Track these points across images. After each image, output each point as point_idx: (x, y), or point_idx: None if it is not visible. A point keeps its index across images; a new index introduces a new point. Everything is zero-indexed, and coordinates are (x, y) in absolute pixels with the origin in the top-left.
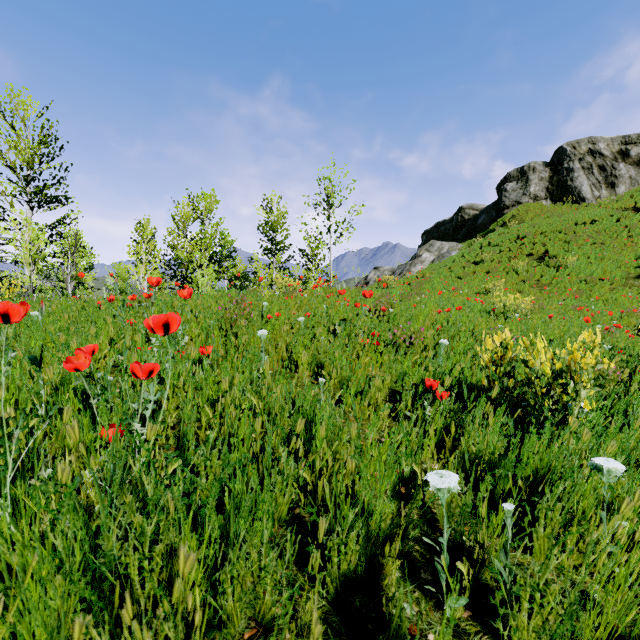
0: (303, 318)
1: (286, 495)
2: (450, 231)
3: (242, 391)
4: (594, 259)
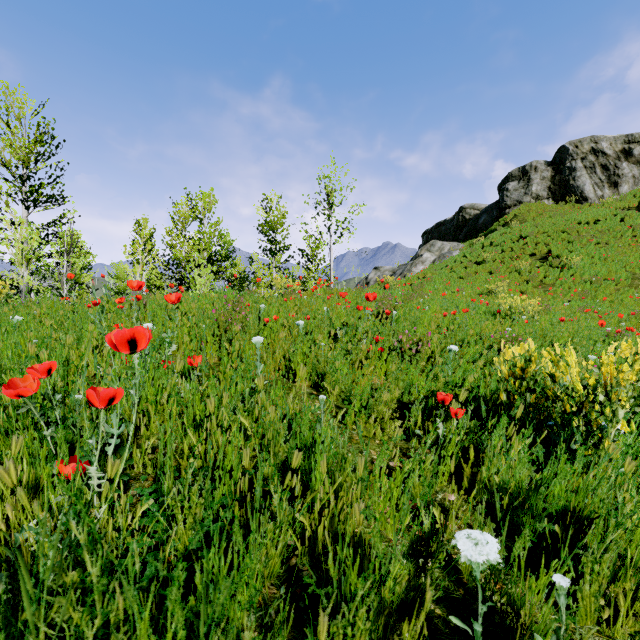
0: (302, 322)
1: (279, 548)
2: (451, 231)
3: (233, 407)
4: (598, 259)
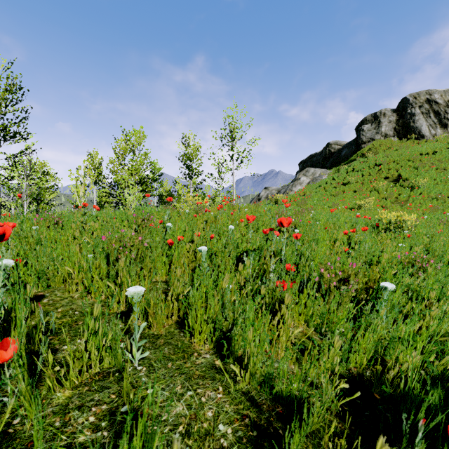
0: (205, 249)
1: None
2: (320, 161)
3: None
4: (439, 181)
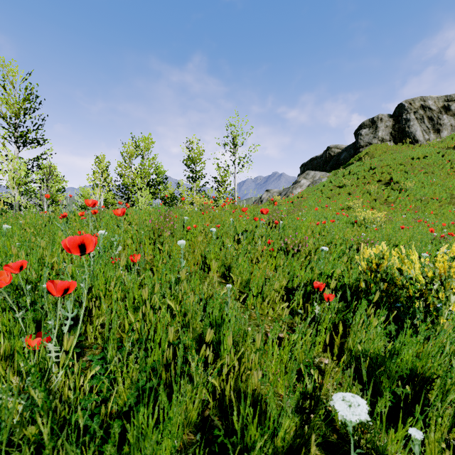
0: (214, 229)
1: (196, 404)
2: (321, 164)
3: (163, 292)
4: (426, 184)
